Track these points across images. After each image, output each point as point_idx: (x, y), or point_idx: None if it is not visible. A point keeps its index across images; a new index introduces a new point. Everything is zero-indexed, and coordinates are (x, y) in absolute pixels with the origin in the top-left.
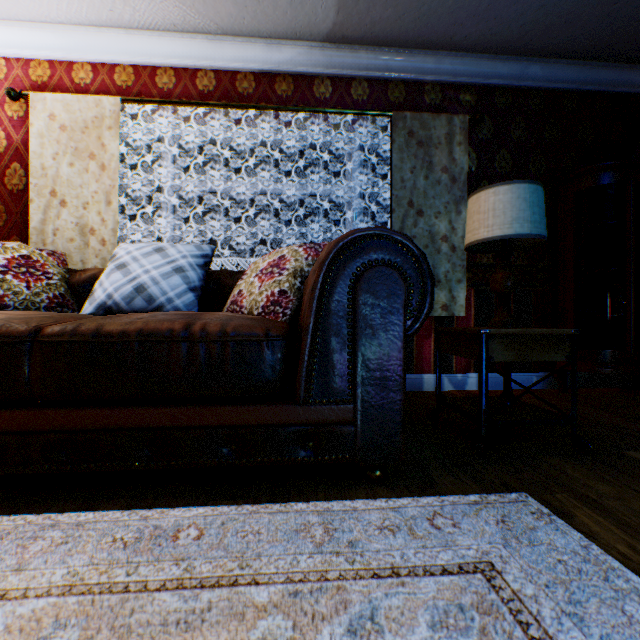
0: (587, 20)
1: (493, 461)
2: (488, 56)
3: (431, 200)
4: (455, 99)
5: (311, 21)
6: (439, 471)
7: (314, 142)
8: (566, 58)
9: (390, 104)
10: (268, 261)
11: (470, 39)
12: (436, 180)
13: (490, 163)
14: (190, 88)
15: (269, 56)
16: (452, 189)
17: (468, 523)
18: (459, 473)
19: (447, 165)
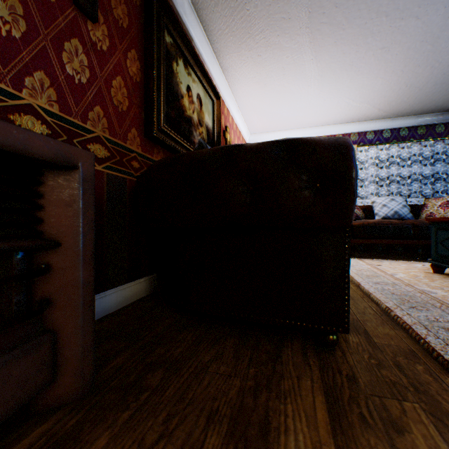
0: None
1: None
2: None
3: None
4: None
5: (441, 108)
6: None
7: (433, 150)
8: None
9: None
10: (439, 202)
11: None
12: None
13: None
14: (379, 137)
15: (415, 121)
16: None
17: None
18: None
19: None
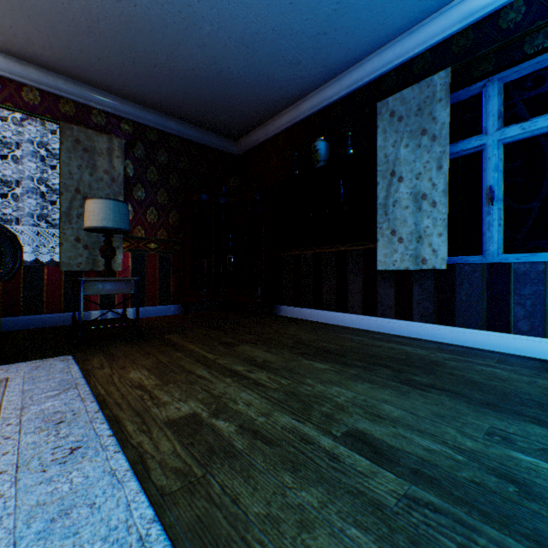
0: (191, 109)
1: (83, 349)
2: (140, 106)
3: (96, 191)
4: (118, 126)
5: None
6: (38, 358)
7: None
8: (190, 123)
9: (62, 114)
10: None
11: (123, 92)
12: (100, 178)
13: (144, 173)
14: None
15: None
16: (113, 186)
17: (19, 370)
18: (51, 356)
19: (109, 169)
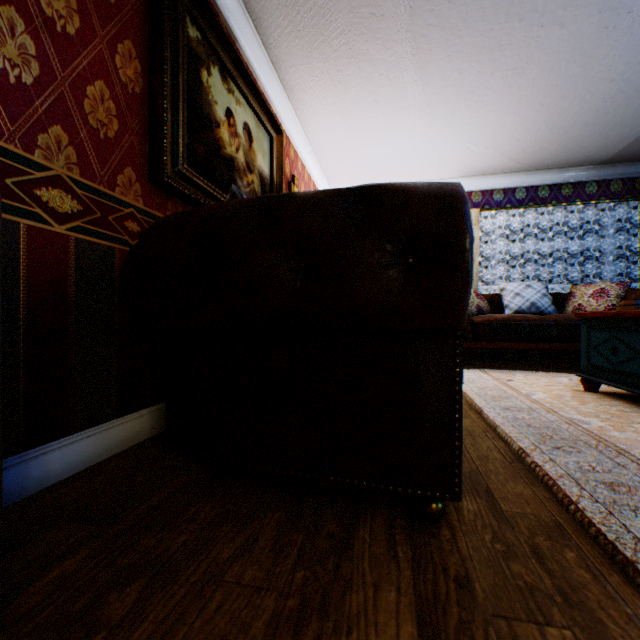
0: None
1: None
2: None
3: None
4: None
5: (593, 160)
6: None
7: (582, 217)
8: None
9: (636, 191)
10: (591, 290)
11: None
12: None
13: None
14: (510, 198)
15: (558, 176)
16: None
17: None
18: None
19: None
